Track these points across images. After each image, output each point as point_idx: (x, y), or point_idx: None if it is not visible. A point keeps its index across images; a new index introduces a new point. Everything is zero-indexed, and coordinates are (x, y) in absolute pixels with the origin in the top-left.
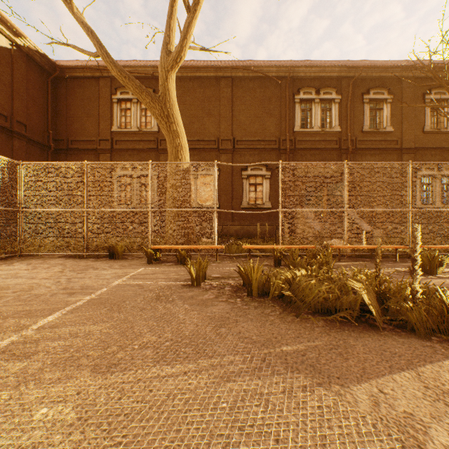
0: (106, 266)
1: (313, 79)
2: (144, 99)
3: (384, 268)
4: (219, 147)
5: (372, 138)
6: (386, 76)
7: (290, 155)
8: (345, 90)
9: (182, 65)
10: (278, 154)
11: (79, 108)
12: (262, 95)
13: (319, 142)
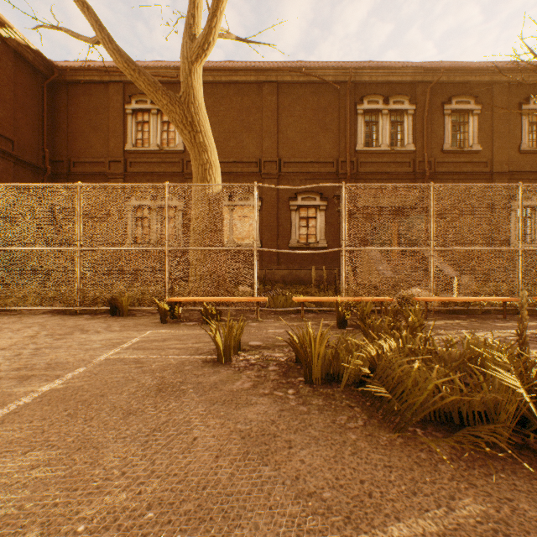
0: (102, 328)
1: (380, 85)
2: (160, 100)
3: (493, 330)
4: (261, 171)
5: (455, 159)
6: (473, 81)
7: (351, 180)
8: (421, 99)
9: (214, 66)
10: (336, 180)
11: (84, 121)
12: (315, 105)
13: (388, 164)
